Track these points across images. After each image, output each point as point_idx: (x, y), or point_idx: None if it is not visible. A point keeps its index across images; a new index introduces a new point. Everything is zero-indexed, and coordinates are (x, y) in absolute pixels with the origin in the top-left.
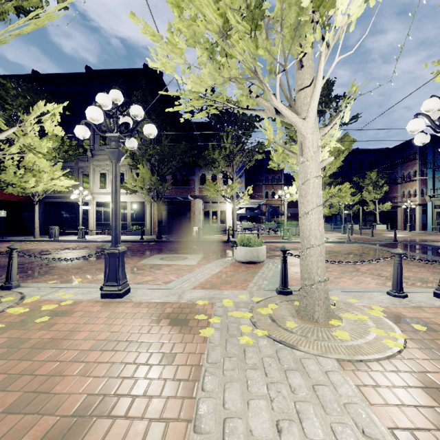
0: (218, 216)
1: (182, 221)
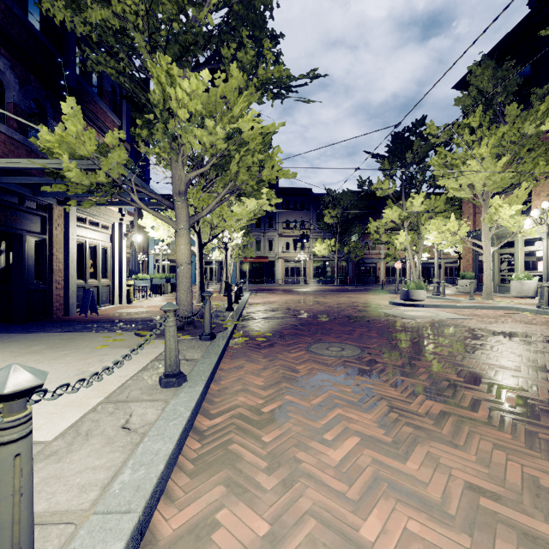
0: (100, 261)
1: (23, 272)
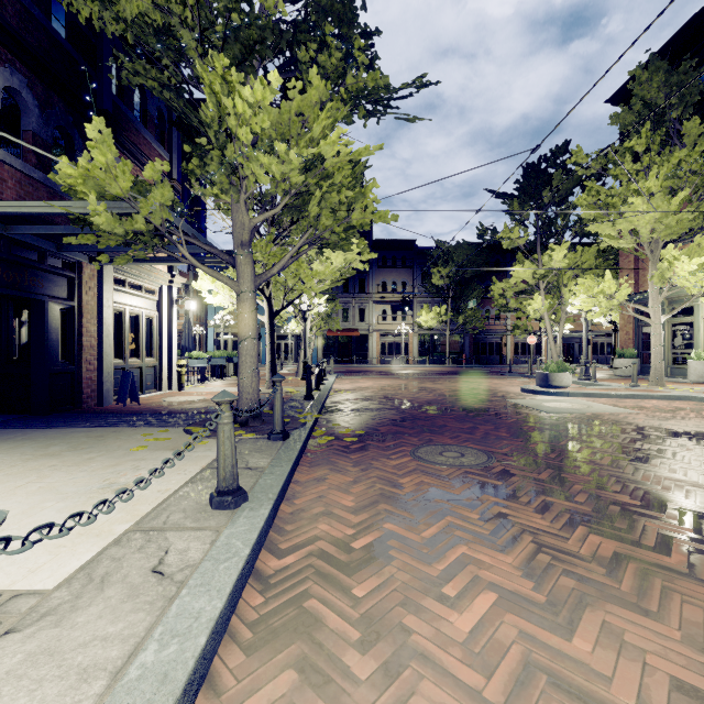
0: (144, 334)
1: (45, 349)
